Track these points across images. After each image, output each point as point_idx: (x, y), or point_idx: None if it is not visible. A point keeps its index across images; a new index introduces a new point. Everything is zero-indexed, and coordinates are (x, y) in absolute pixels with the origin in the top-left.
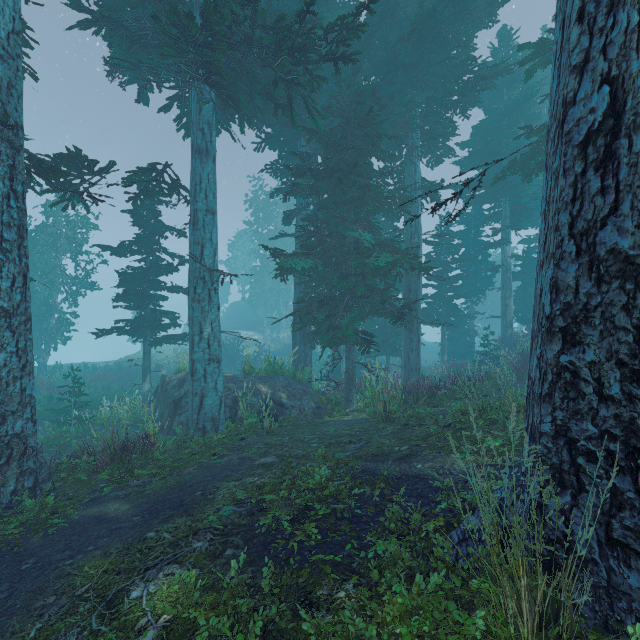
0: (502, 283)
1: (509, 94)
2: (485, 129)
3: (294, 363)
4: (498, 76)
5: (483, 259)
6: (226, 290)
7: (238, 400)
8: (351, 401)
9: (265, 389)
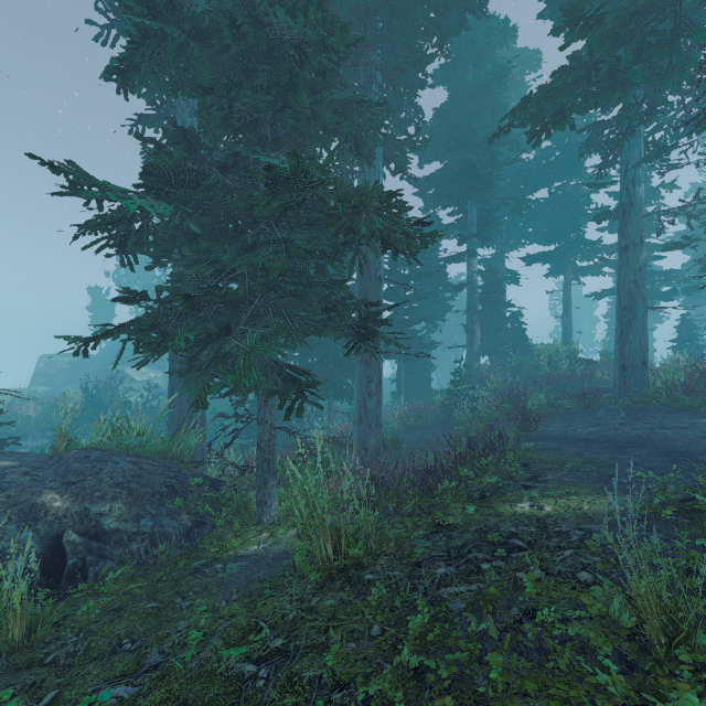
0: (468, 305)
1: (476, 73)
2: (449, 112)
3: (171, 423)
4: None
5: (442, 278)
6: (111, 311)
7: None
8: (267, 504)
9: (62, 502)
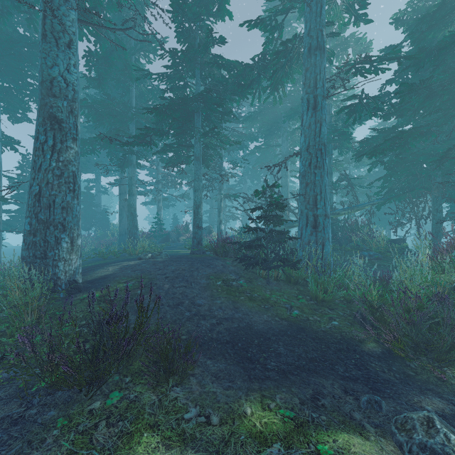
0: None
1: None
2: None
3: None
4: None
5: None
6: None
7: None
8: None
9: None
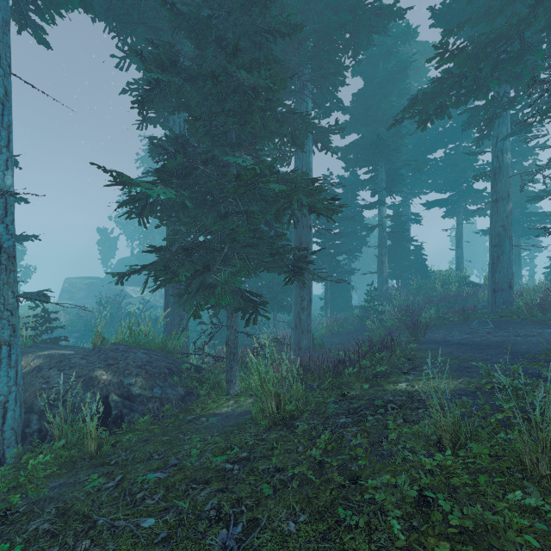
0: (379, 241)
1: (385, 66)
2: (364, 96)
3: (166, 328)
4: (393, 15)
5: (359, 220)
6: (114, 245)
7: (57, 399)
8: (233, 382)
9: (107, 376)
